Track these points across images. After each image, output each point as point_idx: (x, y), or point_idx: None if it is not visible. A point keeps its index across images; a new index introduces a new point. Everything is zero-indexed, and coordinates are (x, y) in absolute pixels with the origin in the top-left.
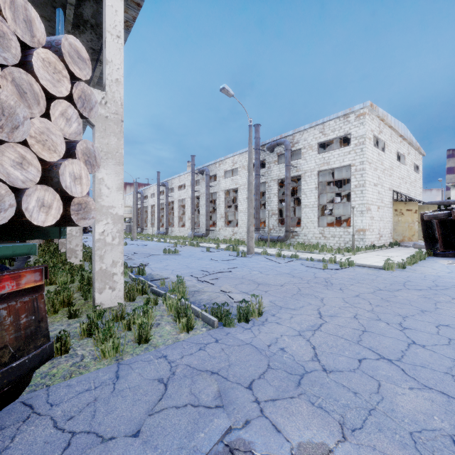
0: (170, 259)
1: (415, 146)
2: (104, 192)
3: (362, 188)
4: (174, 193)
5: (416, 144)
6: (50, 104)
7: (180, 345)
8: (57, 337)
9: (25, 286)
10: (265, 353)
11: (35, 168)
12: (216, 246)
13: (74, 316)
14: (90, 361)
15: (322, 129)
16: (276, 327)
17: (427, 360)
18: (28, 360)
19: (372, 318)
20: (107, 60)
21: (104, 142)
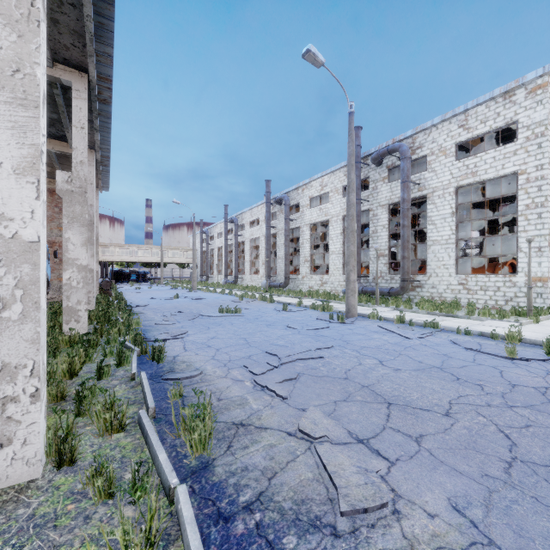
0: (223, 325)
1: None
2: None
3: (540, 208)
4: (245, 230)
5: None
6: None
7: None
8: None
9: None
10: None
11: None
12: (297, 302)
13: None
14: None
15: (463, 121)
16: None
17: None
18: None
19: None
20: None
21: None
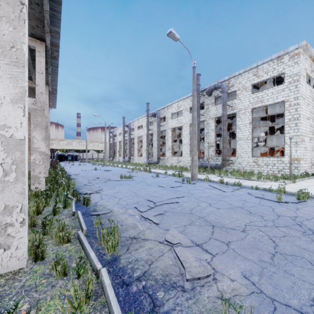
0: (123, 185)
1: None
2: None
3: (296, 121)
4: (134, 131)
5: None
6: None
7: None
8: None
9: None
10: None
11: None
12: (164, 172)
13: None
14: None
15: (256, 72)
16: None
17: None
18: None
19: None
20: None
21: None
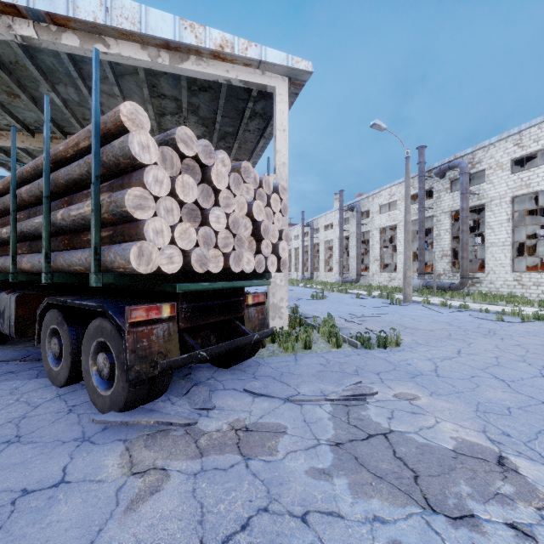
0: (318, 304)
1: None
2: None
3: None
4: (320, 233)
5: None
6: (274, 216)
7: (332, 353)
8: None
9: (260, 301)
10: (394, 364)
11: (270, 247)
12: (367, 293)
13: None
14: (279, 352)
15: (518, 140)
16: (410, 354)
17: (541, 384)
18: (268, 331)
19: (515, 360)
20: (277, 150)
21: None
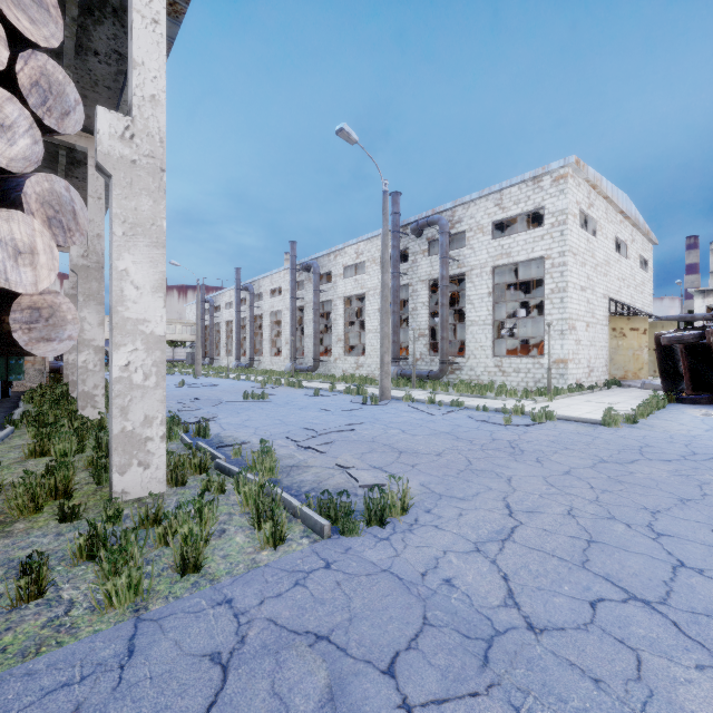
0: (253, 409)
1: (643, 229)
2: (130, 294)
3: (562, 293)
4: (263, 301)
5: (645, 226)
6: None
7: (259, 575)
8: (23, 565)
9: None
10: (417, 591)
11: None
12: (330, 387)
13: (70, 518)
14: (83, 614)
15: (499, 200)
16: (435, 535)
17: None
18: None
19: (600, 516)
20: (135, 60)
21: (128, 206)
